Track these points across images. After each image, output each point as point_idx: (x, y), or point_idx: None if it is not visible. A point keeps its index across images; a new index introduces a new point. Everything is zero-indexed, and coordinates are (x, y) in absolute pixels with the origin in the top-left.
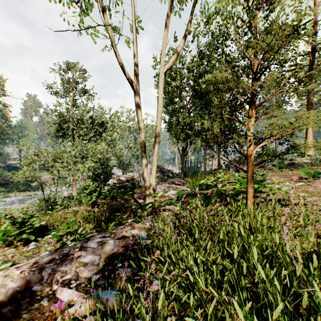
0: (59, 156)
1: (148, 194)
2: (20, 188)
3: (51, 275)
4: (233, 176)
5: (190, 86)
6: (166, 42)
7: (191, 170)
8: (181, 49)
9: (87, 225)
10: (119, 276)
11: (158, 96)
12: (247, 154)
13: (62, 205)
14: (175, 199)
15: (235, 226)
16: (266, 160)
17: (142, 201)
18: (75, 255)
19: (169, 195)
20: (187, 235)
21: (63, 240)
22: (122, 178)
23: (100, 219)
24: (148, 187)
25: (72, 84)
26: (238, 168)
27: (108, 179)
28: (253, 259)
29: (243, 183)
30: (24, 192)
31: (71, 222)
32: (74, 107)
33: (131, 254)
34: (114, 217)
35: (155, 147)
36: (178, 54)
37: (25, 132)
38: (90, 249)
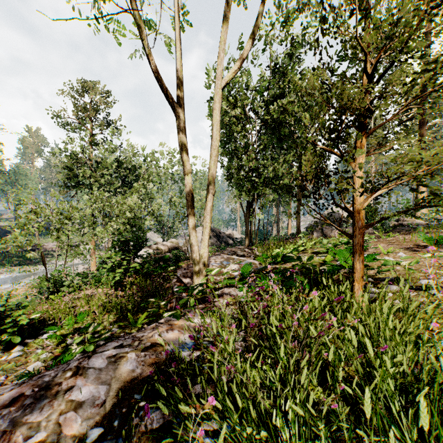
0: (68, 214)
1: (198, 270)
2: (15, 261)
3: (7, 434)
4: (321, 243)
5: (258, 116)
6: (225, 43)
7: (258, 235)
8: (246, 54)
9: (106, 317)
10: (139, 429)
11: (213, 123)
12: (353, 208)
13: (71, 286)
14: (238, 277)
15: (352, 337)
16: (385, 218)
17: (188, 281)
18: (64, 386)
19: (228, 272)
20: (261, 348)
21: (67, 342)
22: (161, 247)
23: (125, 308)
24: (197, 260)
25: (90, 111)
26: (325, 231)
27: (140, 248)
28: (390, 403)
29: (338, 253)
30: (21, 266)
31: (81, 315)
32: (93, 144)
33: (146, 425)
34: (147, 304)
35: (207, 200)
36: (243, 61)
37: (23, 180)
38: (92, 371)
